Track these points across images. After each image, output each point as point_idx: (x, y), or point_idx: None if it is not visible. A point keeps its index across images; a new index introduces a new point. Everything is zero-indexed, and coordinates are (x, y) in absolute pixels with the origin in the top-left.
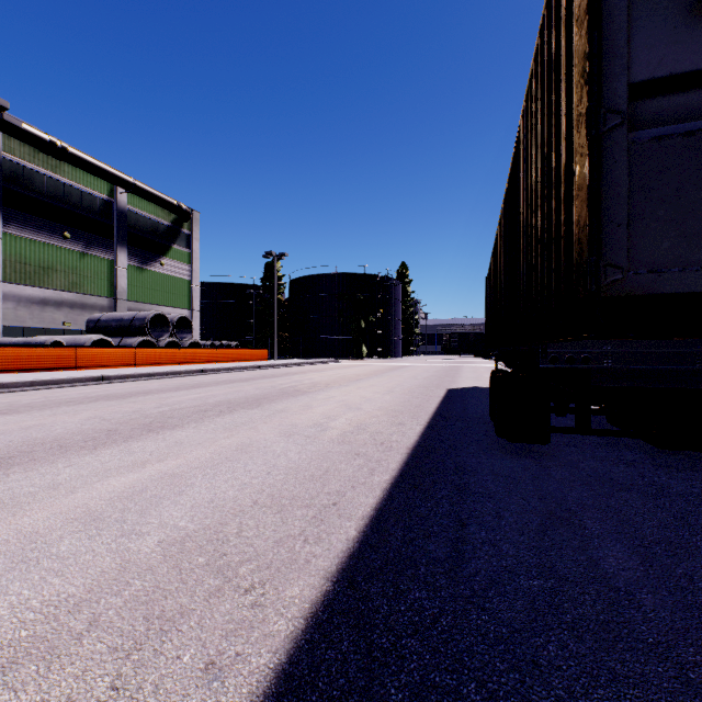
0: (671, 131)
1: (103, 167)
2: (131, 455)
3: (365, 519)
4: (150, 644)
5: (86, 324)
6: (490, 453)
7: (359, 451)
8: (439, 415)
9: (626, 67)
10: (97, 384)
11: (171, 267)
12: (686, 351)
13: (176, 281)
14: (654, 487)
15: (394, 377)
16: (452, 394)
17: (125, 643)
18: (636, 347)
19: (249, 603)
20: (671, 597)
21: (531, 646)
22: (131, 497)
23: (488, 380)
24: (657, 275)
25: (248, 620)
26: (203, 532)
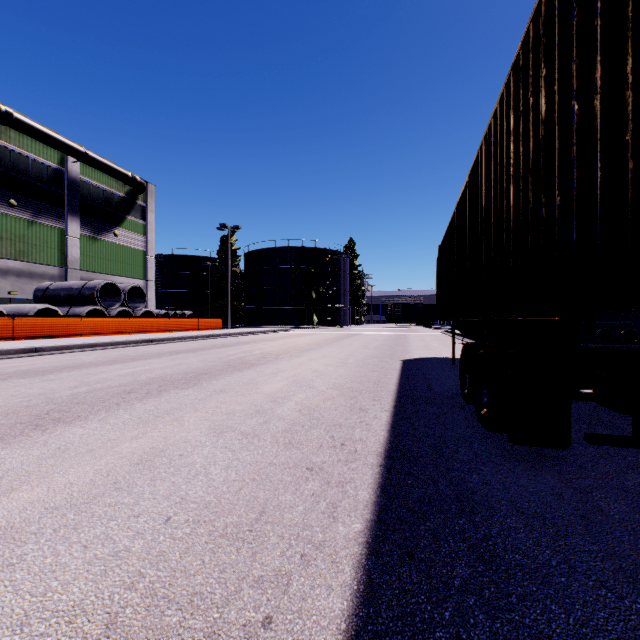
0: None
1: (52, 135)
2: None
3: None
4: None
5: (33, 293)
6: (492, 462)
7: (312, 461)
8: (403, 395)
9: None
10: (27, 356)
11: (126, 237)
12: None
13: (130, 251)
14: None
15: (345, 347)
16: (409, 366)
17: None
18: None
19: None
20: None
21: None
22: None
23: (438, 349)
24: None
25: None
26: None
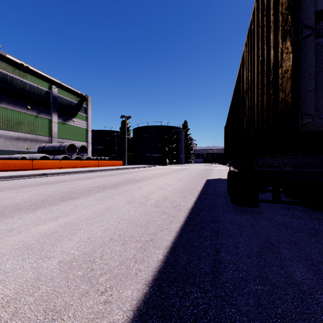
0: None
1: (46, 76)
2: (51, 213)
3: (167, 248)
4: None
5: (37, 149)
6: (229, 212)
7: (164, 211)
8: (203, 192)
9: (314, 2)
10: (41, 177)
11: (78, 122)
12: None
13: (80, 129)
14: (313, 230)
15: (181, 174)
16: (209, 182)
17: None
18: (303, 159)
19: (103, 301)
20: None
21: None
22: (48, 236)
23: (225, 175)
24: None
25: (101, 312)
26: (82, 256)
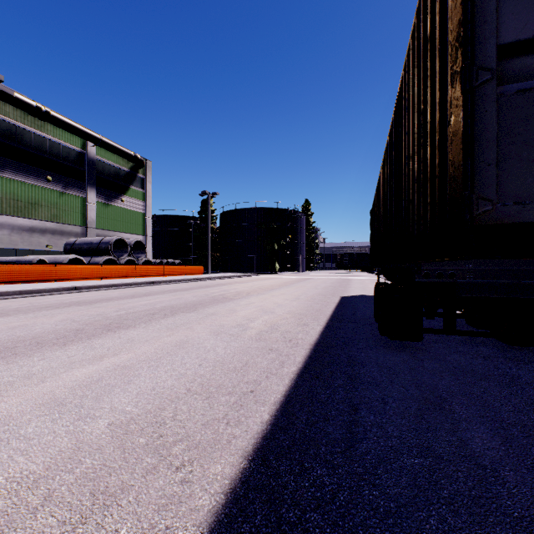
0: (533, 84)
1: (77, 126)
2: (92, 350)
3: (276, 404)
4: (94, 518)
5: (64, 246)
6: (376, 348)
7: (272, 347)
8: (334, 317)
9: (495, 31)
10: (71, 293)
11: (129, 203)
12: (532, 268)
13: (133, 213)
14: (507, 377)
15: (300, 287)
16: (344, 300)
17: (73, 517)
18: (492, 265)
19: (179, 480)
20: (530, 474)
21: (415, 520)
22: (89, 385)
23: (372, 289)
24: (522, 207)
25: (177, 495)
26: (145, 416)
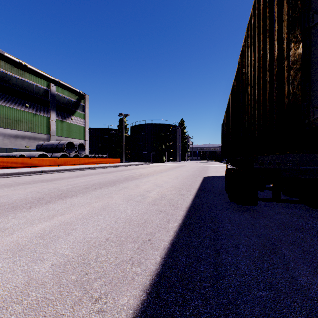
0: None
1: (44, 74)
2: (47, 212)
3: (165, 250)
4: None
5: (36, 146)
6: (228, 210)
7: (162, 209)
8: (200, 190)
9: None
10: (39, 174)
11: (76, 120)
12: None
13: (78, 127)
14: (314, 230)
15: (178, 171)
16: (206, 179)
17: None
18: (304, 157)
19: (97, 310)
20: None
21: None
22: (42, 236)
23: (222, 172)
24: None
25: None
26: (77, 258)
